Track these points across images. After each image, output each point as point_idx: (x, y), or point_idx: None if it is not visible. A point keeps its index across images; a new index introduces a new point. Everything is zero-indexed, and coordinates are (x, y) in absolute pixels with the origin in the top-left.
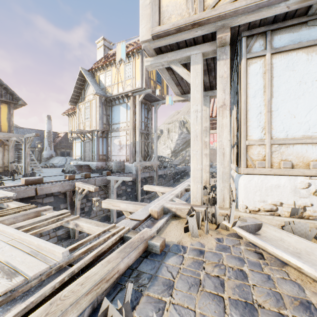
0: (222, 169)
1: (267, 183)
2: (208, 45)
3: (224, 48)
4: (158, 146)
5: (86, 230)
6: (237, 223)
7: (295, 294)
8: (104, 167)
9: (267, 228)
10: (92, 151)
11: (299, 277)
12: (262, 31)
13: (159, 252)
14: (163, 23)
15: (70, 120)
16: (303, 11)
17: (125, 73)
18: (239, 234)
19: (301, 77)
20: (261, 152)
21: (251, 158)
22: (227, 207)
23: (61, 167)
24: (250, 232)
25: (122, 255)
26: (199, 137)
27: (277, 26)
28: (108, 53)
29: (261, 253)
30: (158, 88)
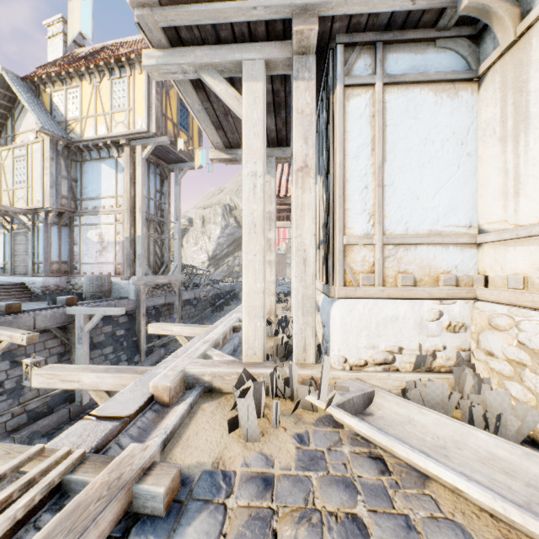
0: (303, 289)
1: (379, 314)
2: (276, 47)
3: (305, 58)
4: (185, 248)
5: None
6: (335, 399)
7: None
8: (64, 287)
9: (384, 399)
10: (33, 254)
11: (457, 505)
12: (369, 41)
13: (164, 512)
14: None
15: None
16: (432, 18)
17: (113, 98)
18: (338, 420)
19: (427, 131)
20: (368, 258)
21: (352, 268)
22: (311, 362)
23: None
24: (356, 412)
25: None
26: (259, 228)
27: (392, 35)
28: (74, 51)
29: (381, 457)
30: (182, 138)
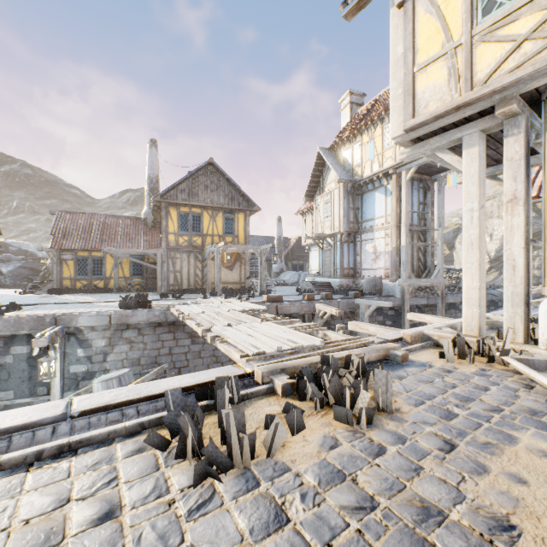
0: (511, 288)
1: None
2: (489, 119)
3: (514, 119)
4: (457, 250)
5: (333, 340)
6: (510, 353)
7: (533, 407)
8: (351, 286)
9: None
10: (333, 263)
11: None
12: None
13: (400, 362)
14: (418, 114)
15: (304, 221)
16: None
17: (383, 140)
18: (513, 367)
19: None
20: None
21: None
22: (520, 342)
23: (293, 285)
24: (535, 369)
25: (363, 351)
26: (475, 245)
27: None
28: (356, 112)
29: (533, 386)
30: None
